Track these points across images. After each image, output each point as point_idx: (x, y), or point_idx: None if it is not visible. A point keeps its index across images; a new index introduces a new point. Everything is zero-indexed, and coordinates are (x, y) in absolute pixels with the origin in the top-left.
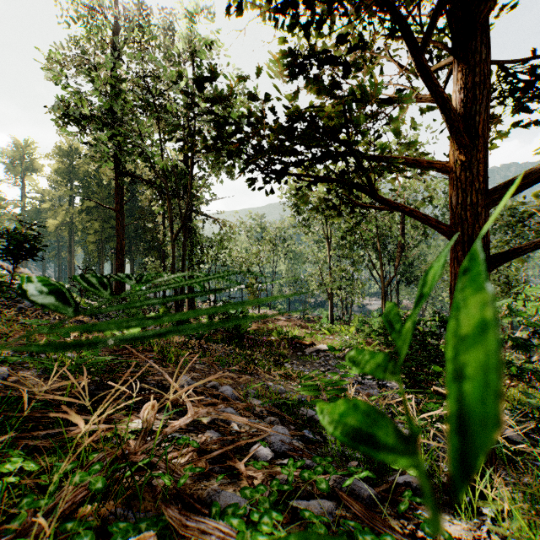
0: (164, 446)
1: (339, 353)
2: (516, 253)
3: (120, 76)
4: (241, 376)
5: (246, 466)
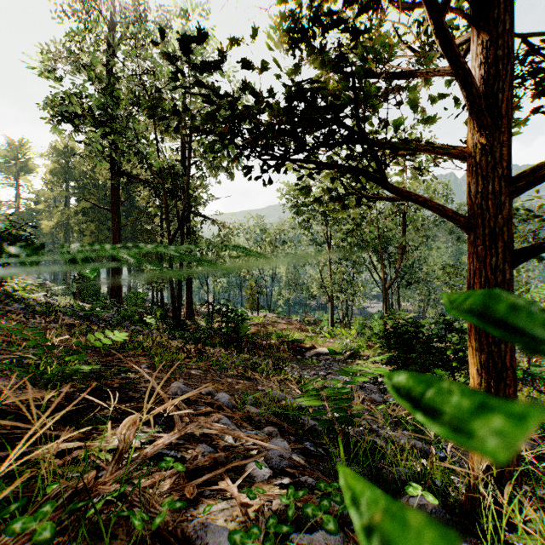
0: (149, 465)
1: (340, 357)
2: (543, 247)
3: (116, 73)
4: (239, 382)
5: (241, 487)
